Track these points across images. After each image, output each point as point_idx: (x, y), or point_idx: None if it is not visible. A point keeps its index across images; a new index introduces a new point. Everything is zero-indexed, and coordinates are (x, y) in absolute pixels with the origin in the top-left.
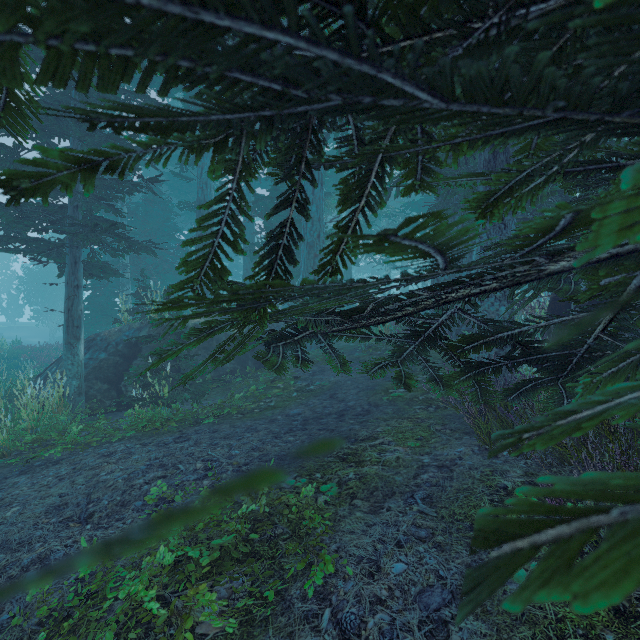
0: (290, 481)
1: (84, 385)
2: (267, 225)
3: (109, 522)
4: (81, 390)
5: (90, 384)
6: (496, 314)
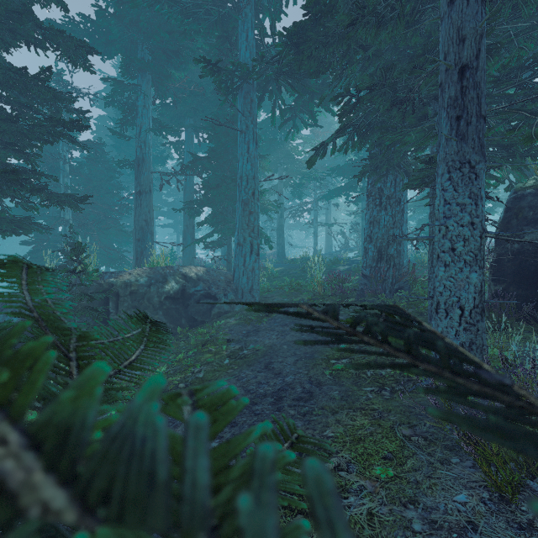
0: None
1: None
2: (204, 184)
3: None
4: None
5: None
6: (466, 282)
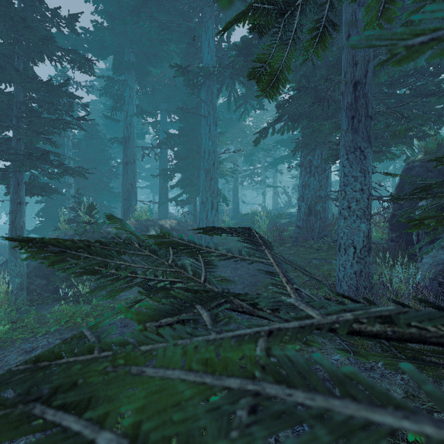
0: None
1: (26, 282)
2: (176, 155)
3: (2, 443)
4: (23, 286)
5: (31, 280)
6: (357, 229)
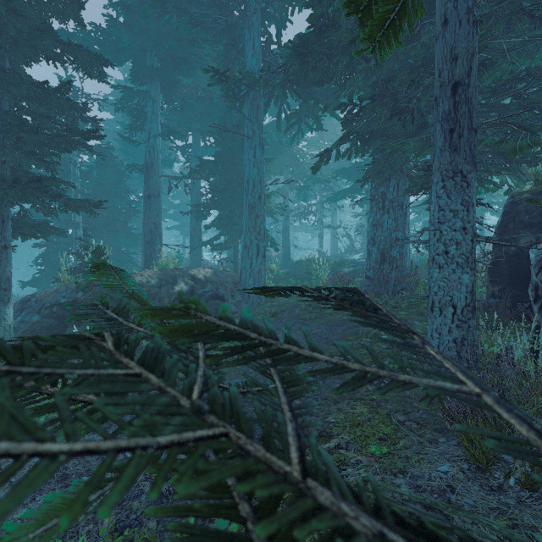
0: (222, 521)
1: None
2: (211, 187)
3: None
4: None
5: None
6: (458, 282)
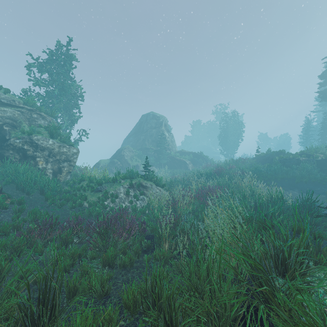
0: None
1: None
2: None
3: None
4: None
5: None
6: None
